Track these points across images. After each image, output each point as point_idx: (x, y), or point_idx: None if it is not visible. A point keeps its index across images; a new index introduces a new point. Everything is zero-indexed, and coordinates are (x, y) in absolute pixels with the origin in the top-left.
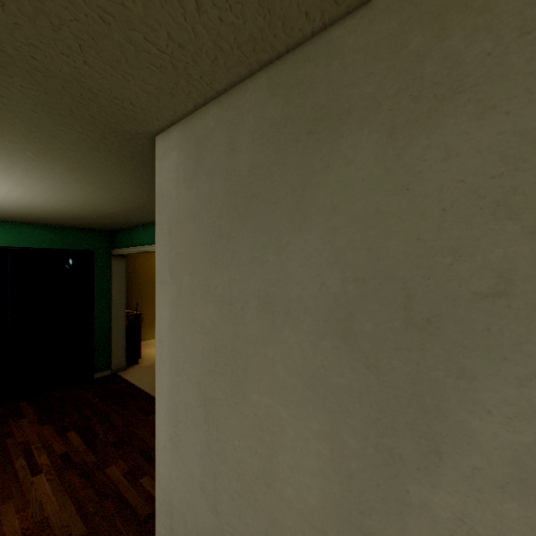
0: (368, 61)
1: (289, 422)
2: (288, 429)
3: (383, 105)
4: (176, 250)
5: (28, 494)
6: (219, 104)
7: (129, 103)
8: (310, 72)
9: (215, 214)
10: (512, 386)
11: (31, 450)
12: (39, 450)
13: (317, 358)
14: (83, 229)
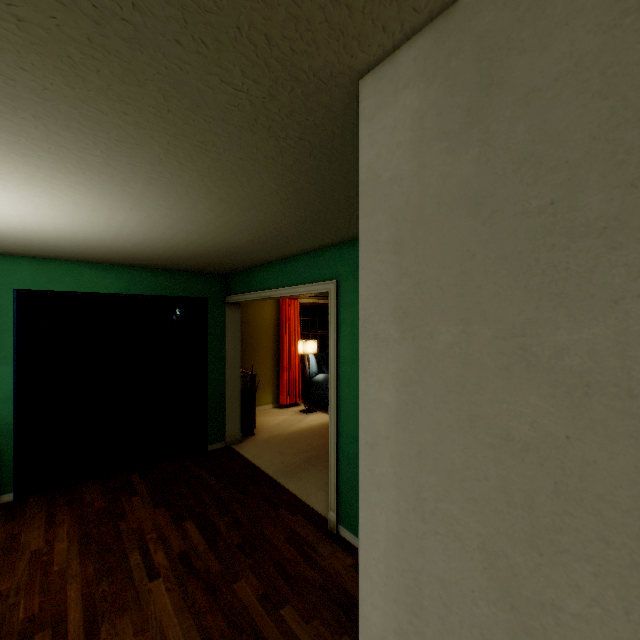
0: None
1: None
2: None
3: None
4: (413, 278)
5: (146, 608)
6: None
7: None
8: None
9: (554, 185)
10: None
11: (146, 541)
12: (155, 544)
13: None
14: (195, 273)
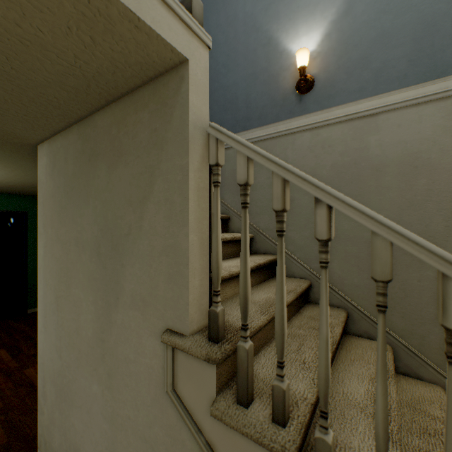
0: (104, 134)
1: (84, 300)
2: (84, 303)
3: (107, 154)
4: (46, 215)
5: None
6: (62, 136)
7: (11, 132)
8: (90, 132)
9: (61, 195)
10: (131, 268)
11: None
12: None
13: (92, 266)
14: (17, 195)
